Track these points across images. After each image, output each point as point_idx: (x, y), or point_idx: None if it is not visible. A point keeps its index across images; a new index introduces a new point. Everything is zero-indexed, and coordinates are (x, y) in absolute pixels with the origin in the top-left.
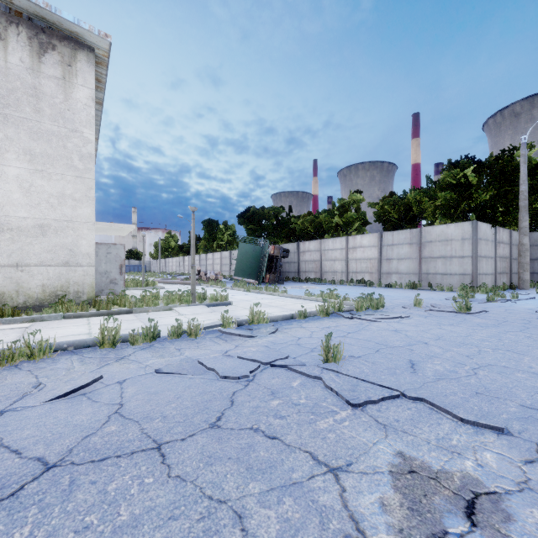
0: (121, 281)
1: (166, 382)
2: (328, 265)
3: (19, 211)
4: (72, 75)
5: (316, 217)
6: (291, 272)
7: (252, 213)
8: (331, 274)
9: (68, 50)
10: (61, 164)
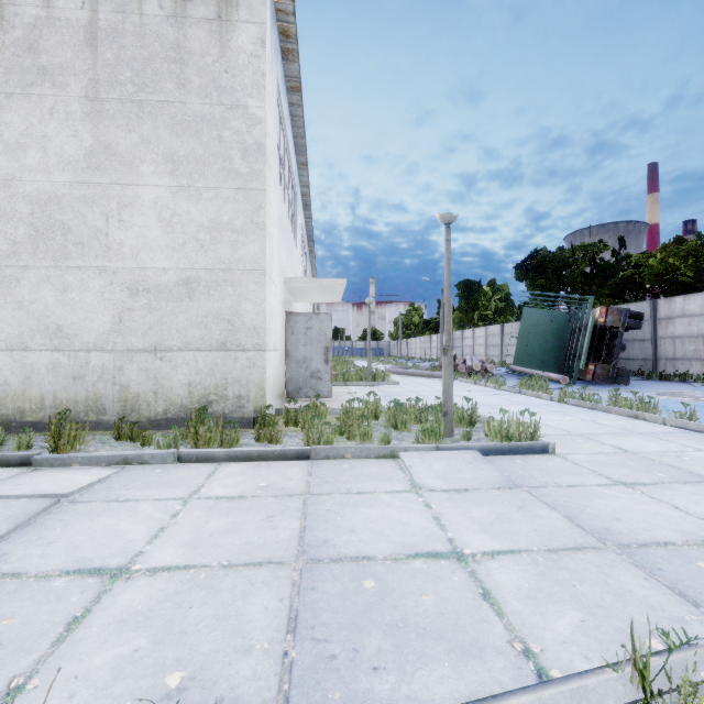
0: (326, 374)
1: None
2: None
3: (158, 259)
4: (231, 7)
5: (700, 244)
6: (633, 360)
7: (542, 260)
8: None
9: None
10: (215, 170)
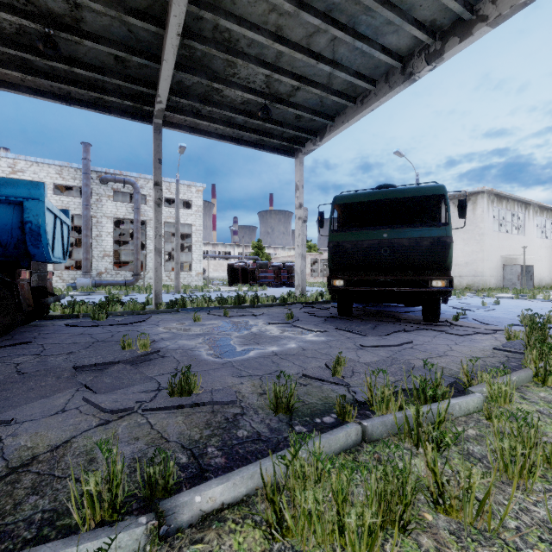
0: (518, 284)
1: None
2: None
3: (460, 259)
4: (475, 206)
5: None
6: None
7: None
8: None
9: (474, 197)
10: (472, 240)
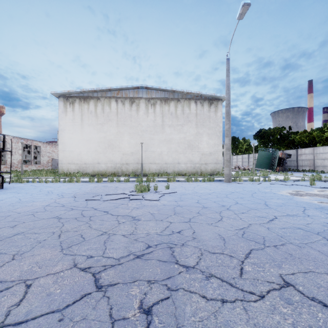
0: None
1: (274, 184)
2: (319, 162)
3: (206, 149)
4: (217, 109)
5: (310, 133)
6: (291, 166)
7: (263, 133)
8: (321, 167)
9: (216, 102)
10: (214, 135)
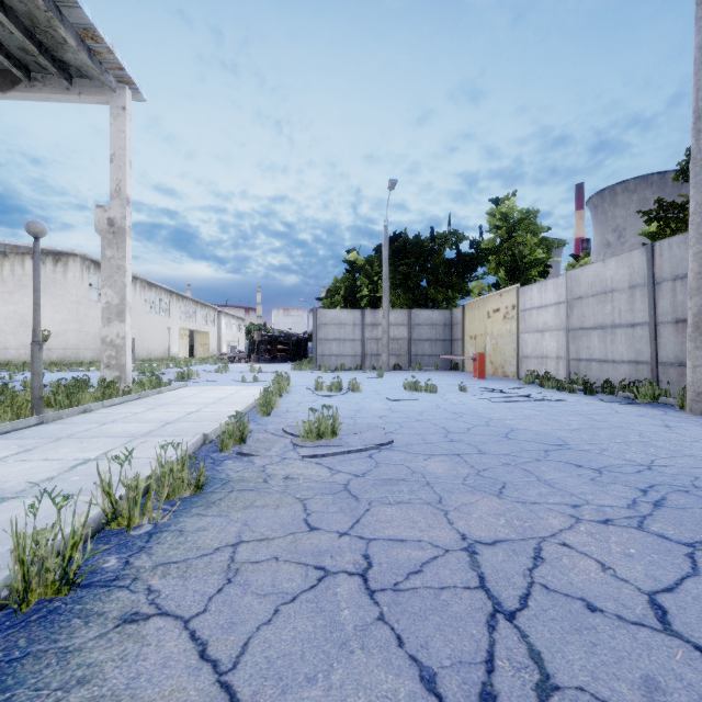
0: None
1: None
2: None
3: (50, 328)
4: (67, 269)
5: None
6: None
7: None
8: None
9: (66, 258)
10: (64, 307)
